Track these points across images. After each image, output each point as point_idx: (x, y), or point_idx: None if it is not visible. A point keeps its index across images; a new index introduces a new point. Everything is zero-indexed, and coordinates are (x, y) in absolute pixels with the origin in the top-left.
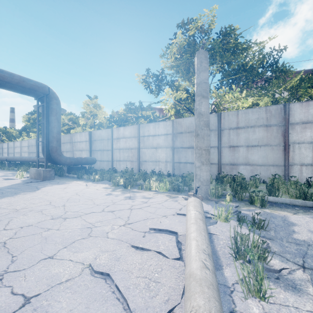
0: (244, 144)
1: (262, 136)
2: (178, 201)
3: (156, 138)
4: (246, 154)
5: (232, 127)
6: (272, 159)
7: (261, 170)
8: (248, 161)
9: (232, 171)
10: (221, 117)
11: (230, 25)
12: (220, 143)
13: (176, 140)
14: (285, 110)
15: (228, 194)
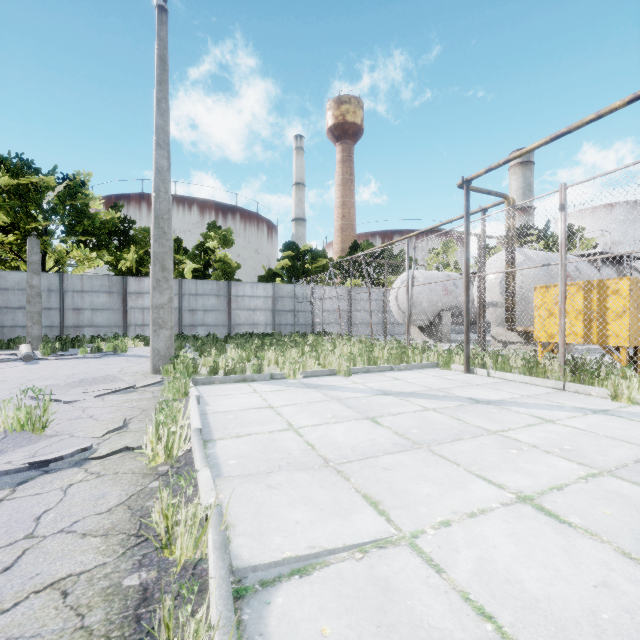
0: (90, 307)
1: (106, 301)
2: (10, 352)
3: None
4: (92, 317)
5: (77, 290)
6: (115, 321)
7: (106, 331)
8: (93, 323)
9: (77, 333)
10: (64, 278)
11: (78, 181)
12: (63, 305)
13: None
14: (124, 281)
15: (60, 347)
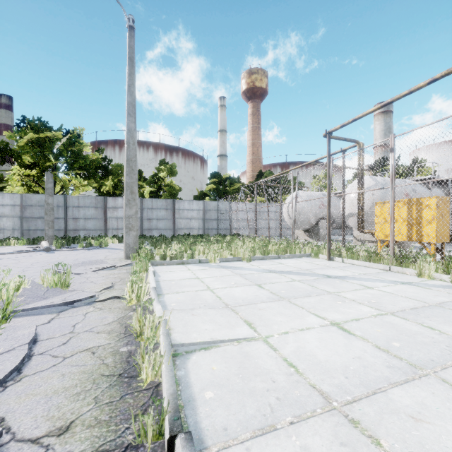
0: (83, 217)
1: (94, 213)
2: (35, 246)
3: (0, 207)
4: (84, 224)
5: (75, 206)
6: (99, 226)
7: (93, 233)
8: (85, 228)
9: (75, 234)
10: (67, 198)
11: (75, 134)
12: (66, 215)
13: (26, 211)
14: (105, 200)
15: (65, 243)
